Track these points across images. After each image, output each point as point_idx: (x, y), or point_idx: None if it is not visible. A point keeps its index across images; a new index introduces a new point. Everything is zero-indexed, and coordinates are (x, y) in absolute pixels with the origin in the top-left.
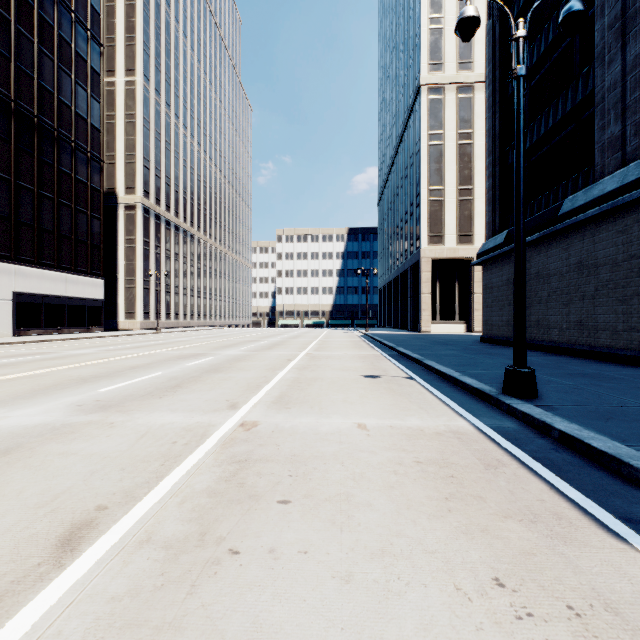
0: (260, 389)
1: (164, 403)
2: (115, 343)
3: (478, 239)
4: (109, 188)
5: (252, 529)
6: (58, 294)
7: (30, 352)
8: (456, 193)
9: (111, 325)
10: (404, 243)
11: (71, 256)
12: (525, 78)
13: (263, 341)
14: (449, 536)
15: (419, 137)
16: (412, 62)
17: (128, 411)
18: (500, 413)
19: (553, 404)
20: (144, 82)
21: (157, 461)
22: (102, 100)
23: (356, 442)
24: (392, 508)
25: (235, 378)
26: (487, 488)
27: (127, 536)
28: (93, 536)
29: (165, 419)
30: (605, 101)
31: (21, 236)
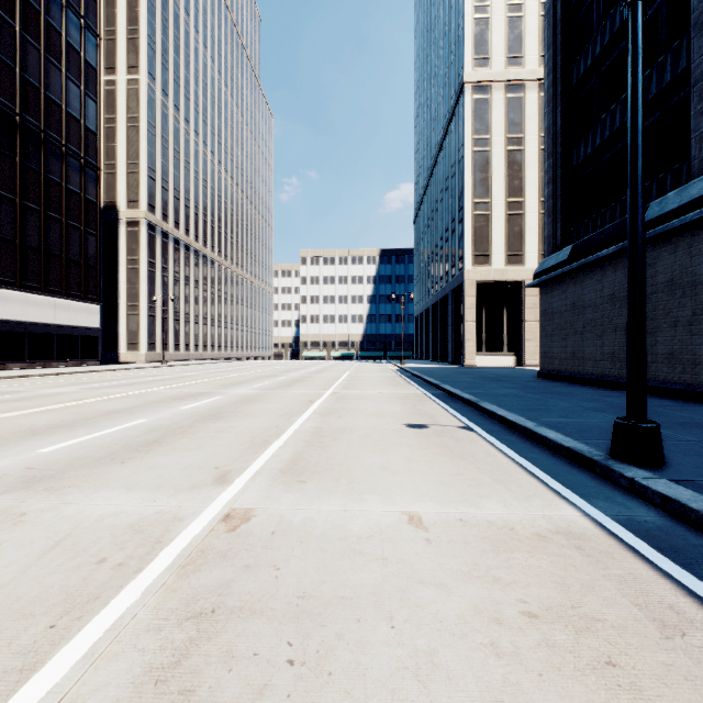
0: (267, 447)
1: (123, 473)
2: (106, 379)
3: (530, 259)
4: (109, 201)
5: None
6: (45, 322)
7: None
8: (505, 206)
9: (111, 357)
10: (444, 264)
11: (61, 278)
12: (644, 4)
13: (282, 376)
14: None
15: (462, 142)
16: (454, 58)
17: (62, 489)
18: (617, 491)
19: (697, 478)
20: (149, 81)
21: (47, 615)
22: (98, 99)
23: (410, 559)
24: None
25: (237, 429)
26: None
27: None
28: None
29: (110, 505)
30: None
31: None
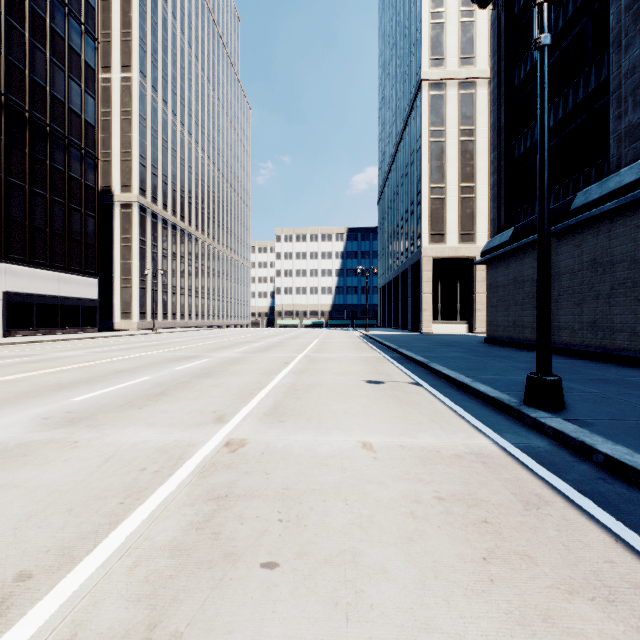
0: (252, 397)
1: (142, 415)
2: (107, 344)
3: (480, 238)
4: (105, 186)
5: (222, 617)
6: (51, 294)
7: (15, 354)
8: (458, 191)
9: (107, 325)
10: (404, 242)
11: (64, 255)
12: (550, 48)
13: (260, 342)
14: (500, 630)
15: (420, 134)
16: (413, 58)
17: (99, 426)
18: (524, 428)
19: (585, 418)
20: (140, 78)
21: (116, 497)
22: (97, 96)
23: (361, 468)
24: (414, 576)
25: (226, 384)
26: (534, 541)
27: (43, 631)
28: None
29: (139, 436)
30: (622, 88)
31: (12, 234)
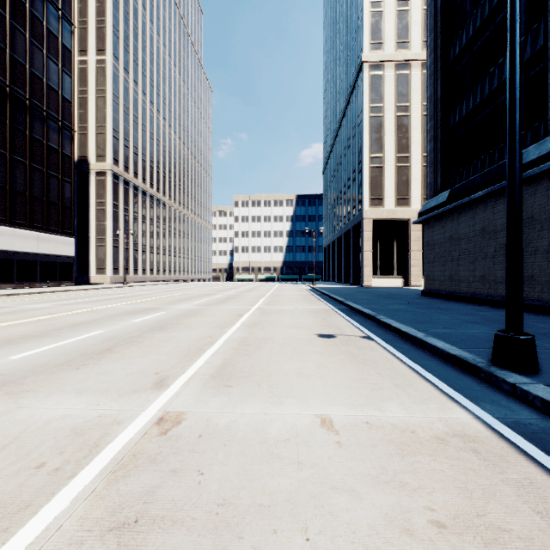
0: (201, 354)
1: (76, 378)
2: (77, 297)
3: (414, 202)
4: (82, 156)
5: None
6: (30, 251)
7: None
8: (395, 160)
9: (83, 279)
10: (347, 206)
11: (43, 216)
12: None
13: (218, 295)
14: None
15: (361, 110)
16: (354, 43)
17: (20, 393)
18: (501, 395)
19: None
20: (113, 61)
21: None
22: (73, 74)
23: (323, 463)
24: None
25: (177, 338)
26: None
27: None
28: None
29: (59, 409)
30: None
31: None
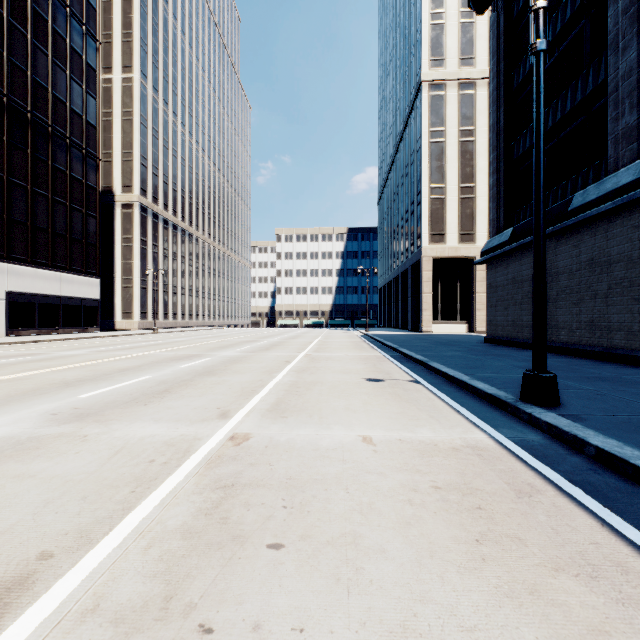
0: (255, 394)
1: (148, 411)
2: (109, 344)
3: (480, 238)
4: (106, 186)
5: (232, 590)
6: (52, 293)
7: (18, 353)
8: (458, 191)
9: (108, 325)
10: (405, 242)
11: (66, 255)
12: (545, 53)
13: (261, 341)
14: (489, 602)
15: (420, 134)
16: (413, 58)
17: (106, 421)
18: (520, 423)
19: (579, 413)
20: (141, 79)
21: (127, 486)
22: (98, 96)
23: (362, 460)
24: (411, 556)
25: (229, 382)
26: (525, 525)
27: (68, 602)
28: (23, 602)
29: (146, 431)
30: (619, 90)
31: (14, 234)
